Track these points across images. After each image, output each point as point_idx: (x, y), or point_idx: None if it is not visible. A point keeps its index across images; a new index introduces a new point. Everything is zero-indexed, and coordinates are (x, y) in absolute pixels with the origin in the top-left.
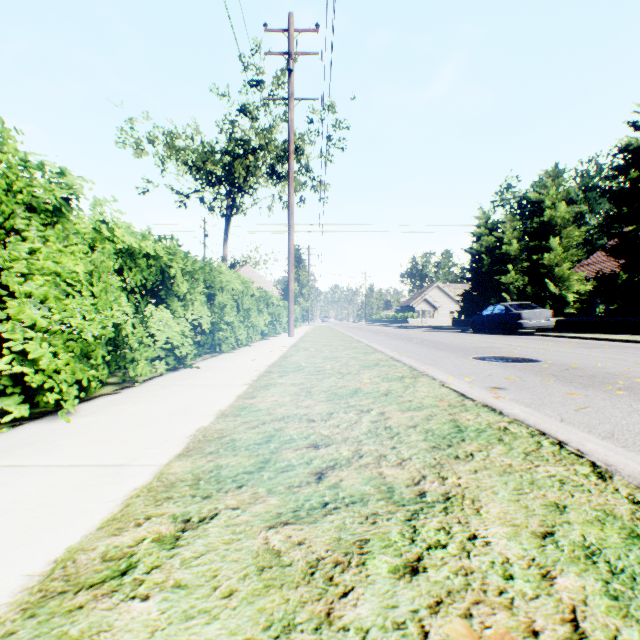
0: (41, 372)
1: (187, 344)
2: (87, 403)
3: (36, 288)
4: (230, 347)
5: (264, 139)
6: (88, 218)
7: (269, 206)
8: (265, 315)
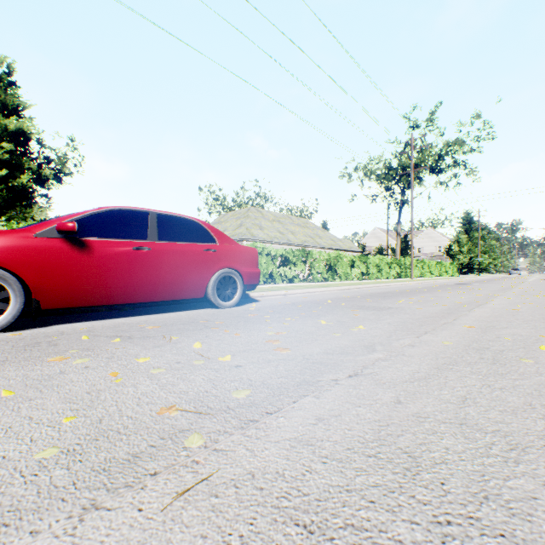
0: (341, 276)
1: (358, 275)
2: (344, 281)
3: (340, 267)
4: (373, 278)
5: (418, 162)
6: (344, 257)
7: (428, 195)
8: (397, 269)
